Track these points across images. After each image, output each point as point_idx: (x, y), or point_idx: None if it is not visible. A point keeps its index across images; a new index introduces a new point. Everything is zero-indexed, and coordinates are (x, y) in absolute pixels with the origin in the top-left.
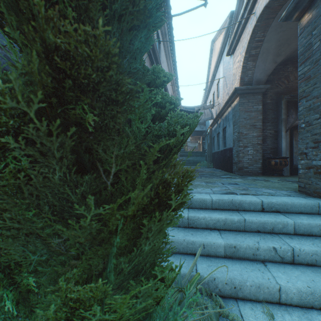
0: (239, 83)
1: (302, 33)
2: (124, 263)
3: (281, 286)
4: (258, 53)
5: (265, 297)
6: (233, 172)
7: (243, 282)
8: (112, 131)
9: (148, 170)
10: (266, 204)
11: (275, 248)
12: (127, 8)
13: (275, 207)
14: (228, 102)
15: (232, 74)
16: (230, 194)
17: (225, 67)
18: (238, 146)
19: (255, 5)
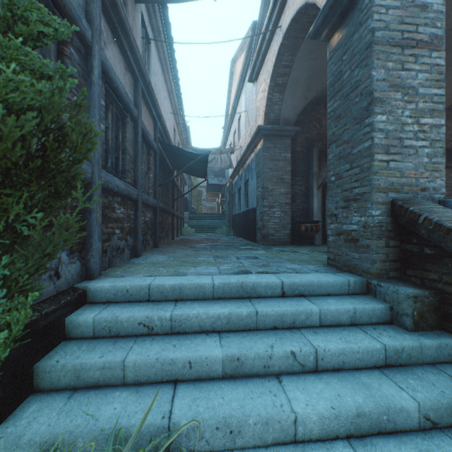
0: (263, 120)
1: (332, 57)
2: None
3: (298, 414)
4: (285, 83)
5: (275, 437)
6: (257, 241)
7: (244, 420)
8: None
9: None
10: (287, 286)
11: (294, 352)
12: None
13: (299, 289)
14: (251, 145)
15: (256, 108)
16: (243, 273)
17: (248, 98)
18: (263, 205)
19: (281, 17)
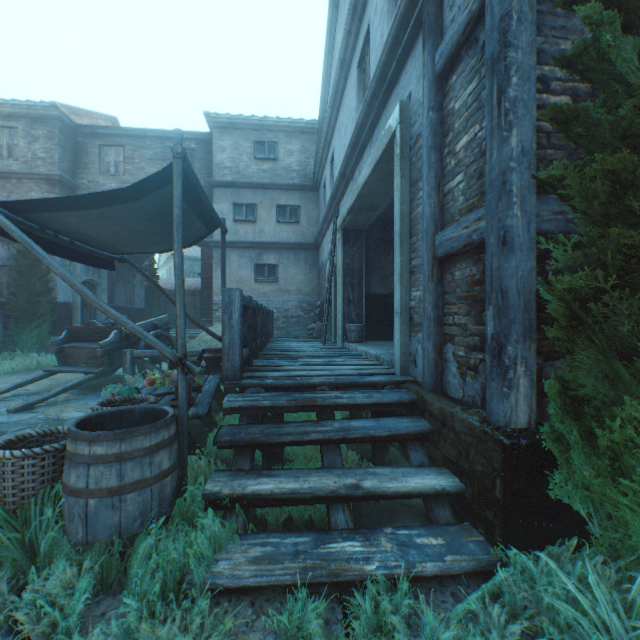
0: None
1: None
2: None
3: None
4: None
5: None
6: None
7: None
8: None
9: None
10: None
11: None
12: None
13: None
14: None
15: None
16: None
17: None
18: None
19: None
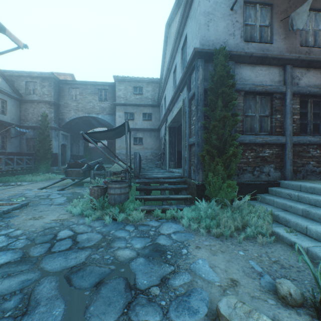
0: None
1: None
2: (217, 175)
3: (307, 226)
4: None
5: (299, 230)
6: None
7: (289, 219)
8: (213, 155)
9: (224, 161)
10: None
11: None
12: (220, 132)
13: None
14: None
15: None
16: None
17: None
18: None
19: None
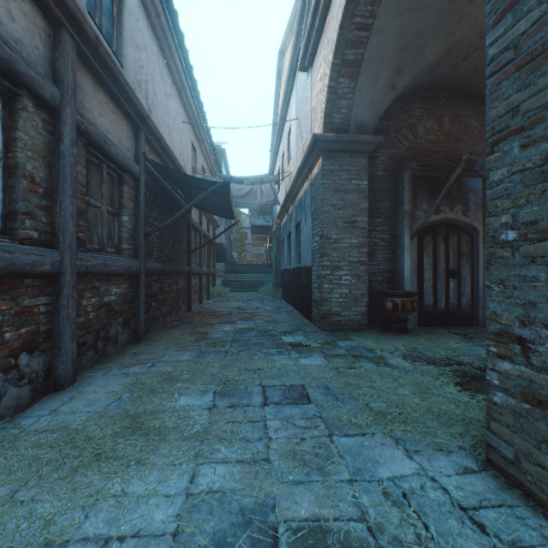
0: (323, 126)
1: None
2: None
3: None
4: (360, 60)
5: None
6: (312, 320)
7: None
8: None
9: None
10: None
11: None
12: None
13: None
14: (304, 168)
15: (311, 111)
16: None
17: (300, 99)
18: (322, 266)
19: None
